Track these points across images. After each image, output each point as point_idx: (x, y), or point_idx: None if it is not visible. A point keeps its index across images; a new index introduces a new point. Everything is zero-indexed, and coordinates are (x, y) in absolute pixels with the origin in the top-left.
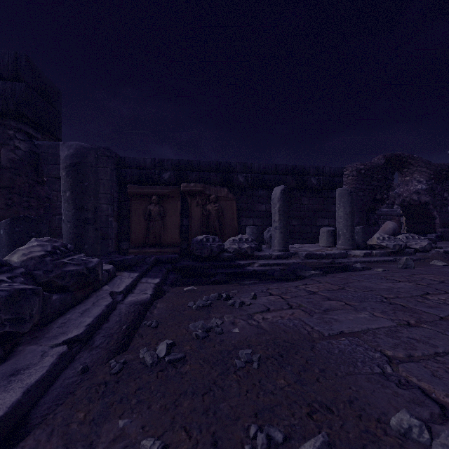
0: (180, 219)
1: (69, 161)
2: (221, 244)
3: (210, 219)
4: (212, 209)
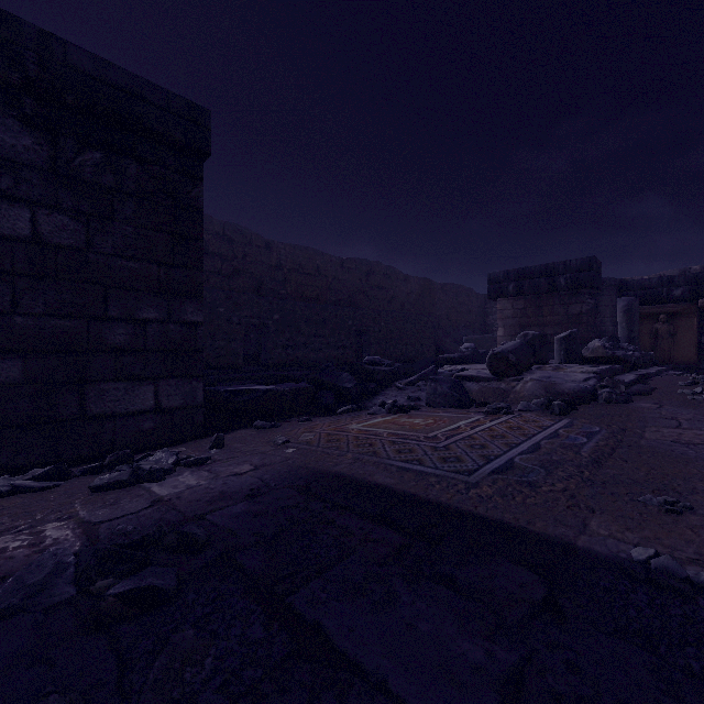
0: (697, 337)
1: (624, 308)
2: None
3: None
4: None
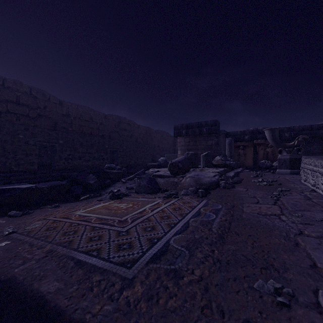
0: (253, 155)
1: (228, 143)
2: (271, 164)
3: (268, 155)
4: (269, 150)
